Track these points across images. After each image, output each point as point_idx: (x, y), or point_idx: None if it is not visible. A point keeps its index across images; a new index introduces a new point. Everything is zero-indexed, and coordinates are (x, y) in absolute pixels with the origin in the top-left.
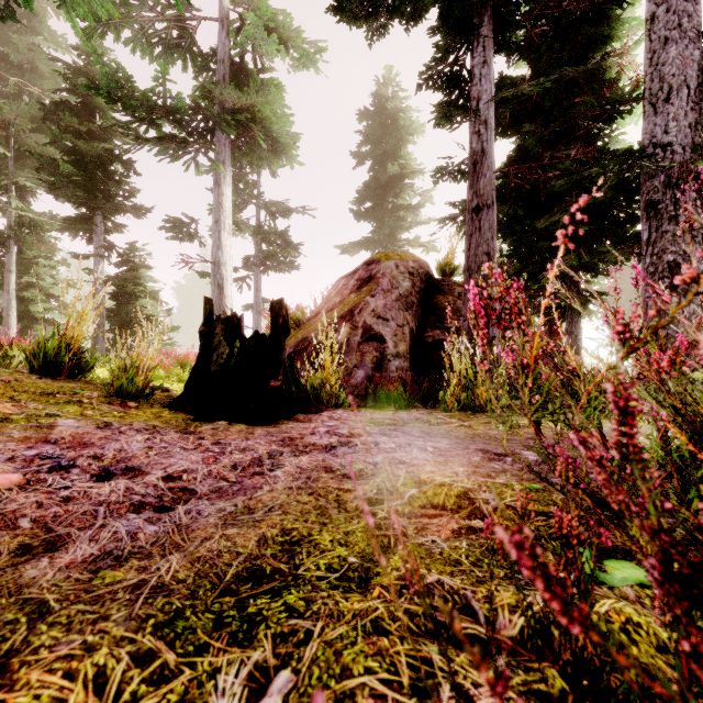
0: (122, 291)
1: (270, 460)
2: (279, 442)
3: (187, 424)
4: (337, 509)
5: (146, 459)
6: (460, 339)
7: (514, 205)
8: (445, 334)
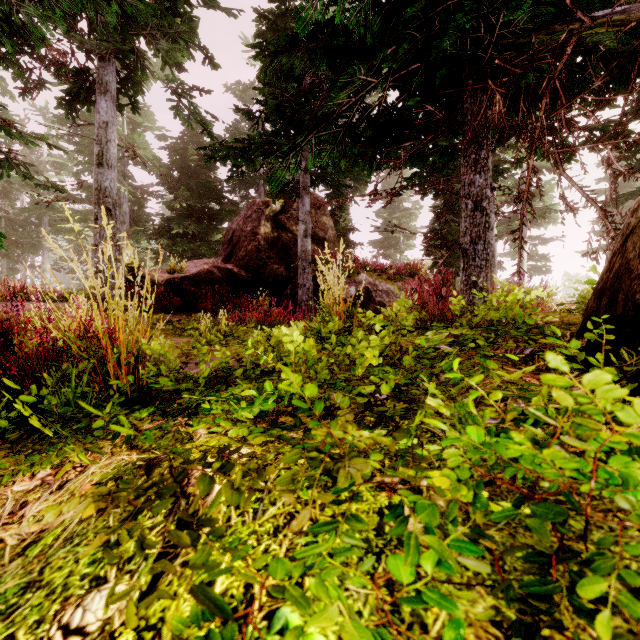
0: None
1: None
2: None
3: None
4: None
5: None
6: None
7: None
8: None
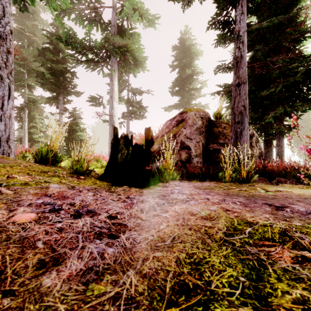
0: (70, 129)
1: (159, 208)
2: (158, 197)
3: (109, 187)
4: (209, 239)
5: (96, 206)
6: (228, 148)
7: (250, 85)
8: (219, 146)
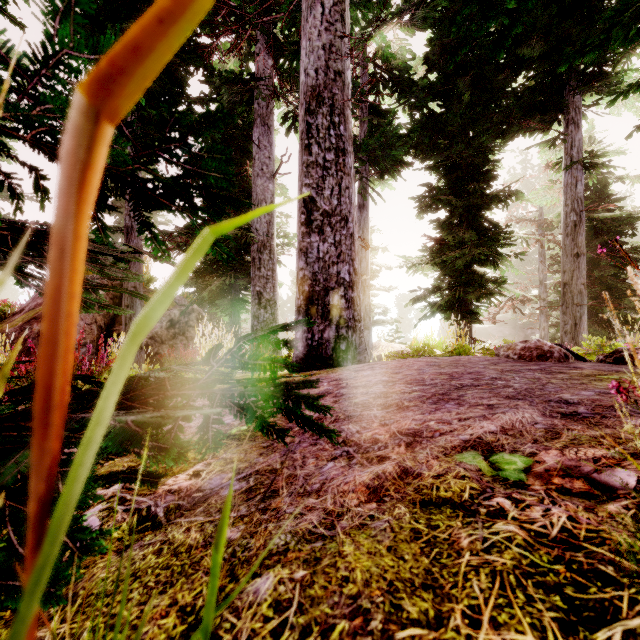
0: None
1: None
2: None
3: None
4: None
5: None
6: None
7: None
8: None
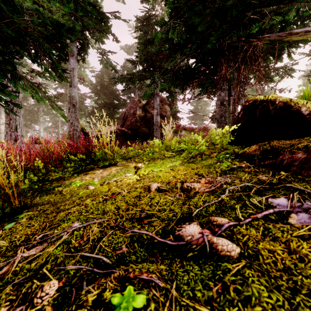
0: None
1: None
2: None
3: None
4: None
5: None
6: None
7: None
8: None
